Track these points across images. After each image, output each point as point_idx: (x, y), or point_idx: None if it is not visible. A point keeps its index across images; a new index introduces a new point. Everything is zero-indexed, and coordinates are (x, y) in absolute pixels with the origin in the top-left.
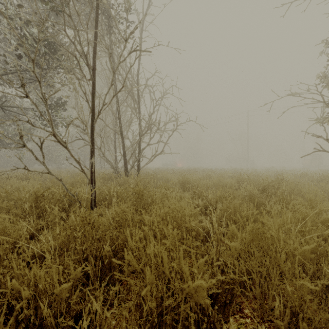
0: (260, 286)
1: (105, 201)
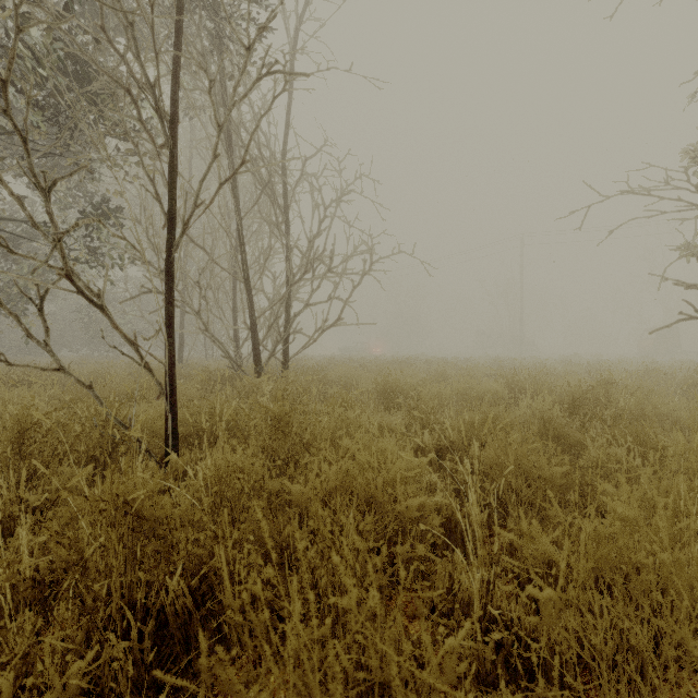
0: None
1: (203, 435)
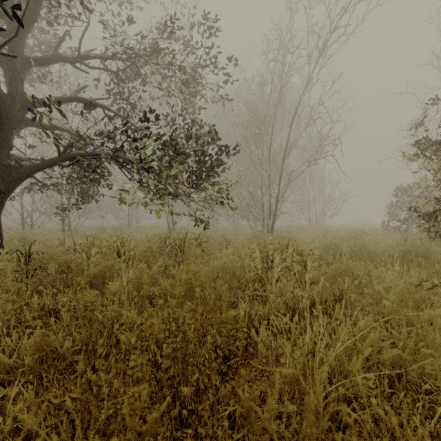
0: None
1: None
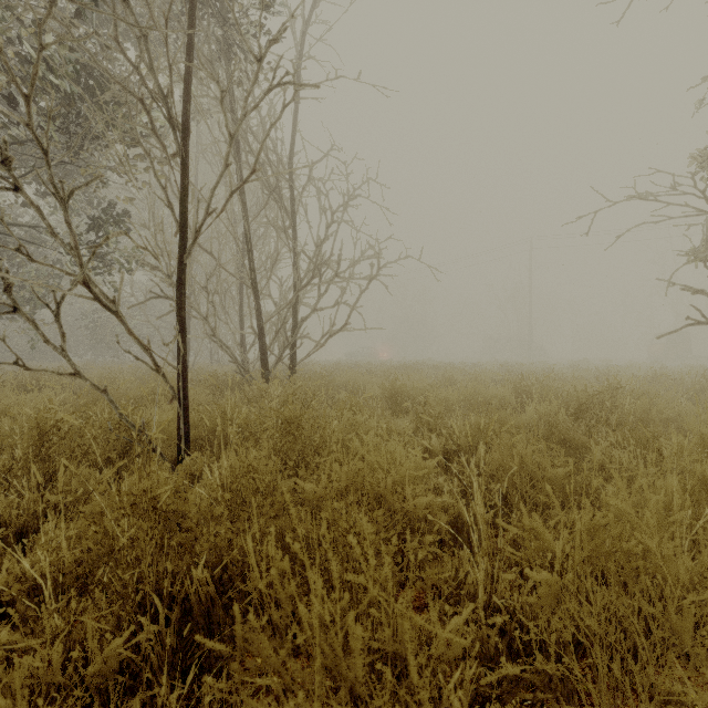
0: (611, 684)
1: (213, 439)
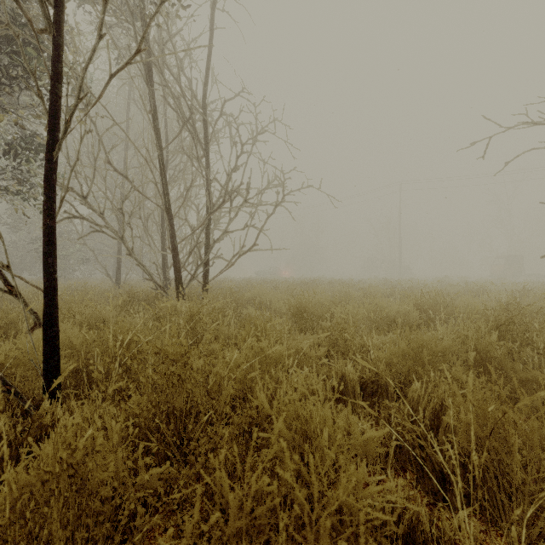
0: None
1: None
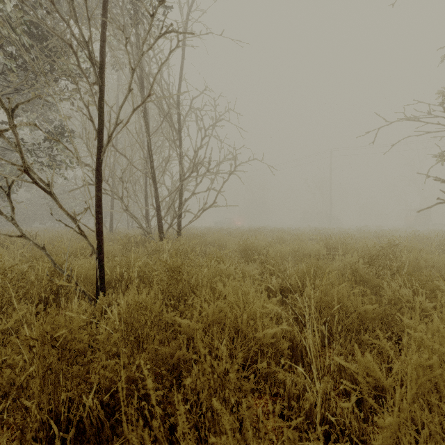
0: None
1: (122, 280)
